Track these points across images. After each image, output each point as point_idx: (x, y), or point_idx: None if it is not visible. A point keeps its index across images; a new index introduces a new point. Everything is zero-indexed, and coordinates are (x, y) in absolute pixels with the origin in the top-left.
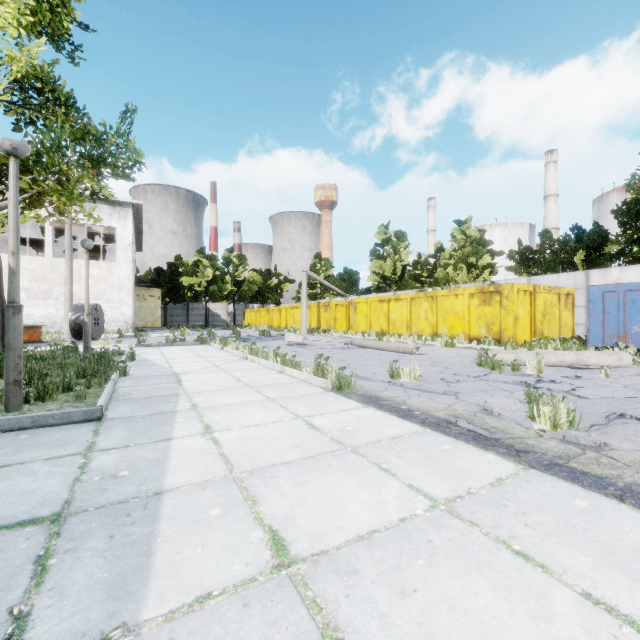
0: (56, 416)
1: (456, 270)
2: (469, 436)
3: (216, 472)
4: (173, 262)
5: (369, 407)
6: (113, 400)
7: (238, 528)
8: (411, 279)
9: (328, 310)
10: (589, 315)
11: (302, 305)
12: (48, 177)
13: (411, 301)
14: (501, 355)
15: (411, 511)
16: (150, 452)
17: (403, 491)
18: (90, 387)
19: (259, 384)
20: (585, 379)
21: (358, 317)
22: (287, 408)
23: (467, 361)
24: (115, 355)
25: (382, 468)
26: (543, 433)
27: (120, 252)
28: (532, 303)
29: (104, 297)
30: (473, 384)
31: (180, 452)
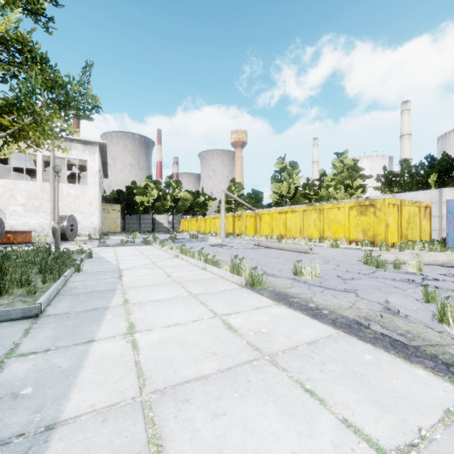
0: None
1: (336, 190)
2: (386, 342)
3: (125, 391)
4: (130, 186)
5: (280, 305)
6: (59, 295)
7: None
8: (301, 197)
9: (240, 219)
10: (448, 223)
11: (221, 216)
12: (25, 116)
13: (303, 212)
14: (383, 255)
15: None
16: (66, 359)
17: (339, 432)
18: (46, 282)
19: (185, 280)
20: None
21: (263, 225)
22: (206, 305)
23: (353, 259)
24: (79, 253)
25: (306, 389)
26: None
27: (90, 178)
28: (399, 214)
29: (79, 210)
30: (366, 281)
31: (96, 359)
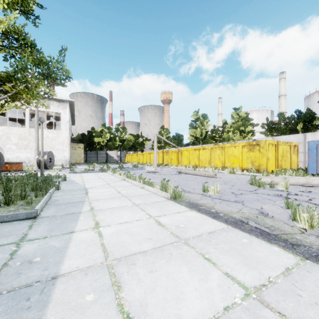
0: (9, 216)
1: (234, 133)
2: (257, 232)
3: (96, 259)
4: (90, 130)
5: (192, 210)
6: (47, 204)
7: (104, 315)
8: (210, 138)
9: (167, 154)
10: (308, 157)
11: (154, 152)
12: (20, 84)
13: (211, 149)
14: (263, 179)
15: (231, 299)
16: (58, 242)
17: (222, 279)
18: (37, 196)
19: (130, 195)
20: (313, 193)
21: (183, 158)
22: (145, 211)
23: (243, 182)
24: (57, 178)
25: (205, 257)
26: (303, 230)
27: (63, 125)
28: (276, 150)
29: (55, 148)
30: (250, 196)
31: (76, 242)
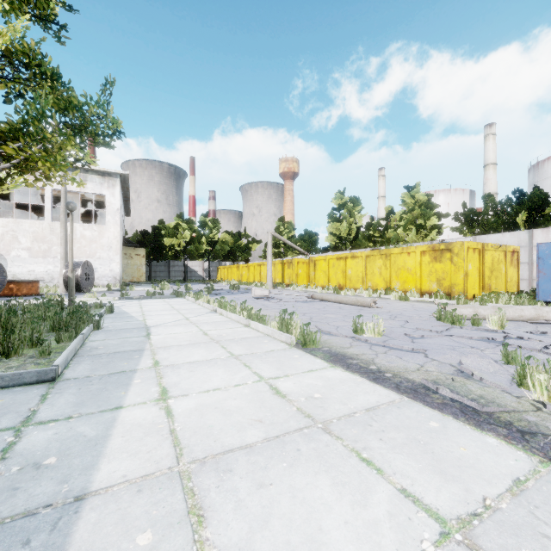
0: (6, 377)
1: (406, 231)
2: (455, 408)
3: (160, 461)
4: (157, 225)
5: (336, 367)
6: (77, 356)
7: None
8: (364, 239)
9: (291, 267)
10: (538, 271)
11: (268, 262)
12: (33, 144)
13: (366, 258)
14: (459, 310)
15: (415, 544)
16: (92, 427)
17: (396, 501)
18: (60, 341)
19: (225, 338)
20: (550, 335)
21: (318, 273)
22: (251, 367)
23: (424, 315)
24: (97, 307)
25: (362, 458)
26: (540, 405)
27: (109, 216)
28: (481, 260)
29: (95, 255)
30: (438, 340)
31: (125, 427)
